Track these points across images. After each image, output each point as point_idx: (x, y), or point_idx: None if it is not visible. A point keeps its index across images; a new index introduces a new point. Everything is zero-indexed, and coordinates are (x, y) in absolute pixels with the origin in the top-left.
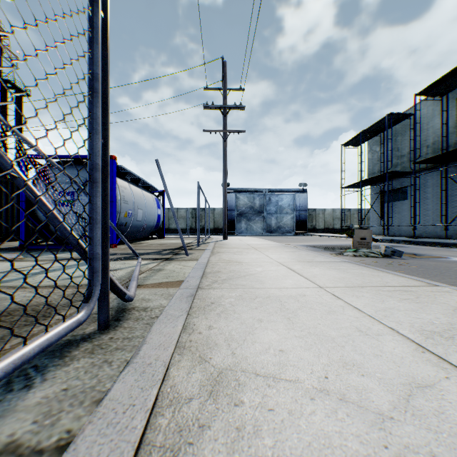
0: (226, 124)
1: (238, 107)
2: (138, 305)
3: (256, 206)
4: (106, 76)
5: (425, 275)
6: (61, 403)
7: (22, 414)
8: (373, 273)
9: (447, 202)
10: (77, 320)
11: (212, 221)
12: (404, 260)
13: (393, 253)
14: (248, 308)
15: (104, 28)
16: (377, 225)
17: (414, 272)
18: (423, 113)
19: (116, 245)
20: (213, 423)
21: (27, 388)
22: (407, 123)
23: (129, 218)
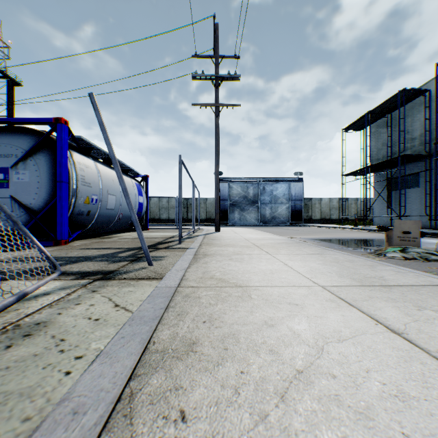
0: (218, 97)
1: (233, 77)
2: None
3: (250, 195)
4: None
5: None
6: None
7: None
8: None
9: None
10: None
11: (204, 211)
12: None
13: None
14: None
15: None
16: (381, 215)
17: None
18: None
19: (67, 242)
20: None
21: None
22: (419, 102)
23: (94, 205)
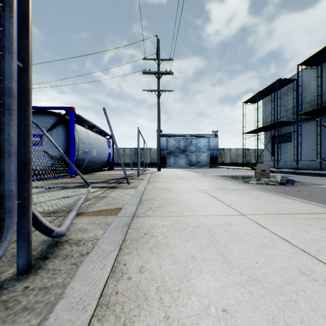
0: (159, 85)
1: (168, 73)
2: (73, 236)
3: (181, 146)
4: None
5: (319, 201)
6: None
7: None
8: (281, 199)
9: (321, 143)
10: None
11: (149, 158)
12: (297, 187)
13: (287, 181)
14: (180, 240)
15: None
16: (269, 160)
17: (309, 197)
18: (303, 79)
19: (74, 176)
20: None
21: None
22: (291, 86)
23: (86, 155)
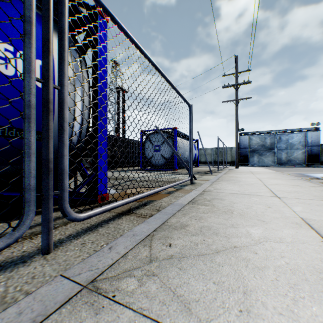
0: (237, 95)
1: (246, 82)
2: (197, 182)
3: (267, 144)
4: (192, 127)
5: None
6: (191, 188)
7: (186, 188)
8: (303, 183)
9: None
10: (189, 179)
11: (230, 156)
12: None
13: None
14: (229, 184)
15: (191, 116)
16: None
17: None
18: None
19: (177, 169)
20: (214, 190)
21: (184, 187)
22: None
23: (182, 156)
